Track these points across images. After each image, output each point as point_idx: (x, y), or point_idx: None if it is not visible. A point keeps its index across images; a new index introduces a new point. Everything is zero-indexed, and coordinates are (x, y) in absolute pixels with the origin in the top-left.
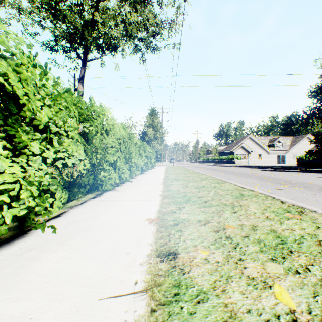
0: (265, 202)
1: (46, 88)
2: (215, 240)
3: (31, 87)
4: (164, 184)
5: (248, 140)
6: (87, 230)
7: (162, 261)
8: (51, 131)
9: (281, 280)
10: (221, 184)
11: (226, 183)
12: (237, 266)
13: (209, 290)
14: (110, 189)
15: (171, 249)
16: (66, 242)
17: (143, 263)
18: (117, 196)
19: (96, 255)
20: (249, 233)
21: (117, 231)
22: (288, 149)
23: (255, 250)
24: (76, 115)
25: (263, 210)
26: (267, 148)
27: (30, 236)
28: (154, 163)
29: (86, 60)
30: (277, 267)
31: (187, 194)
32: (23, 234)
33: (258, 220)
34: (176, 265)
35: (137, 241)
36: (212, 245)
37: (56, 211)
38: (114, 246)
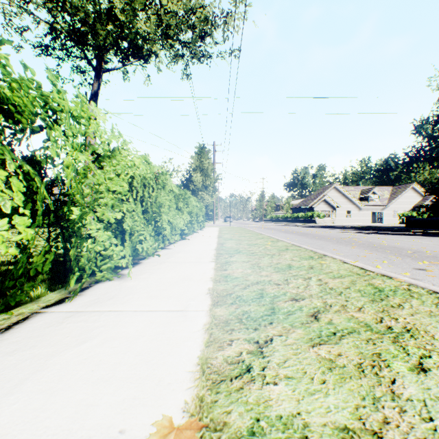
0: None
1: None
2: None
3: None
4: (218, 261)
5: (332, 190)
6: None
7: None
8: None
9: None
10: (318, 261)
11: (325, 258)
12: None
13: None
14: (107, 277)
15: None
16: None
17: None
18: (116, 296)
19: None
20: None
21: None
22: (386, 204)
23: None
24: None
25: None
26: (358, 201)
27: None
28: (203, 223)
29: (101, 68)
30: None
31: (265, 289)
32: None
33: None
34: None
35: None
36: None
37: None
38: None
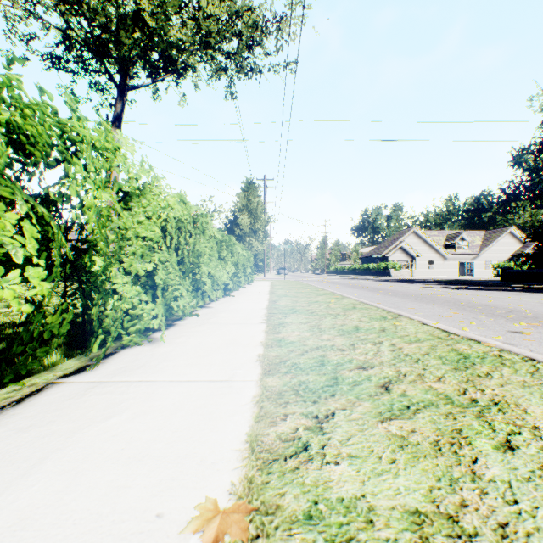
0: None
1: None
2: None
3: None
4: (269, 322)
5: (411, 236)
6: None
7: None
8: None
9: None
10: (392, 322)
11: (401, 319)
12: None
13: None
14: (136, 341)
15: None
16: None
17: None
18: (147, 364)
19: None
20: None
21: None
22: (478, 252)
23: None
24: None
25: None
26: (443, 249)
27: None
28: (251, 276)
29: (126, 85)
30: None
31: (327, 355)
32: None
33: None
34: None
35: None
36: None
37: None
38: None
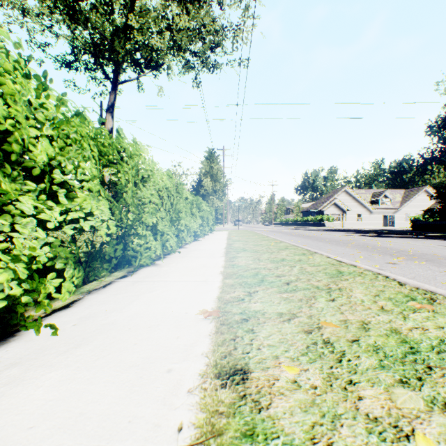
0: (376, 283)
1: (47, 112)
2: (306, 347)
3: (21, 108)
4: (227, 256)
5: (343, 194)
6: (108, 329)
7: (224, 386)
8: (56, 178)
9: (424, 424)
10: (308, 256)
11: (315, 255)
12: (346, 395)
13: (304, 443)
14: (148, 264)
15: (238, 364)
16: (72, 351)
17: (192, 390)
18: (159, 274)
19: (118, 375)
20: (359, 335)
21: (154, 332)
22: (398, 207)
23: (372, 365)
24: (96, 156)
25: (375, 296)
26: (369, 205)
27: (18, 340)
28: (213, 226)
29: (118, 81)
30: (413, 397)
31: (260, 271)
32: (8, 337)
33: (370, 313)
34: (247, 394)
35: (185, 348)
36: (303, 356)
37: (64, 298)
38: (148, 358)
